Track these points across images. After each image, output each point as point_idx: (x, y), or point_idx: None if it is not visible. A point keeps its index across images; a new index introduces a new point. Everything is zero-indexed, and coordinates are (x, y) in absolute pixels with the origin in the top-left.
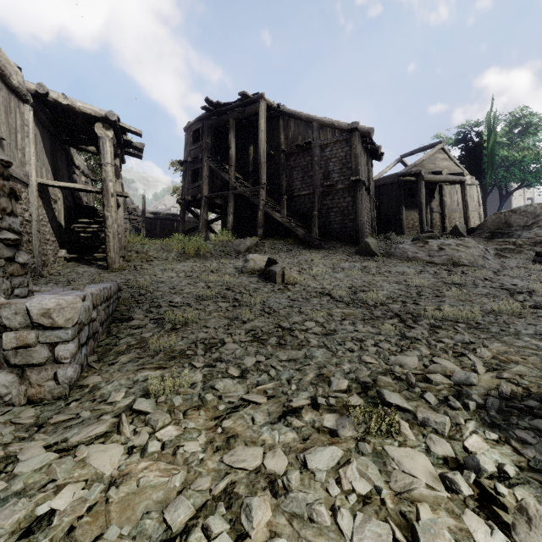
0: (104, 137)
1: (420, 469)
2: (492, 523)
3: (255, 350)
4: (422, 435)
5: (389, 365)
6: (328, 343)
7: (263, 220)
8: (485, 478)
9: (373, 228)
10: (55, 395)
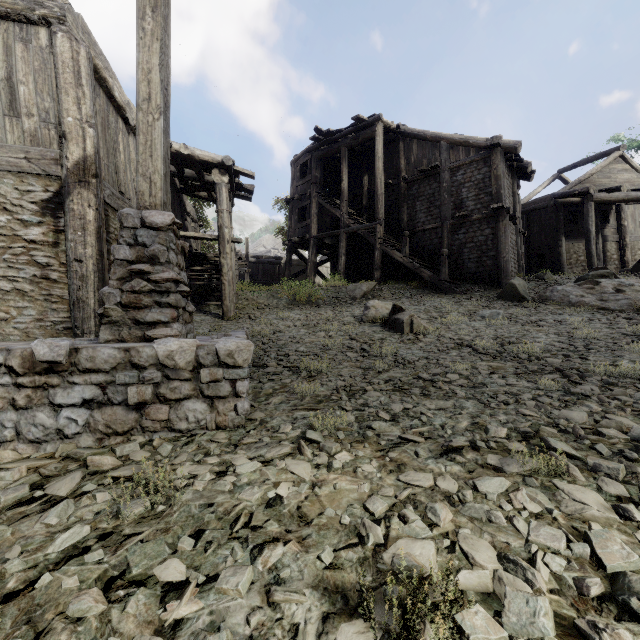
0: (220, 183)
1: (591, 500)
2: None
3: (399, 398)
4: (592, 478)
5: (552, 419)
6: (477, 395)
7: (381, 261)
8: None
9: (521, 266)
10: (235, 424)
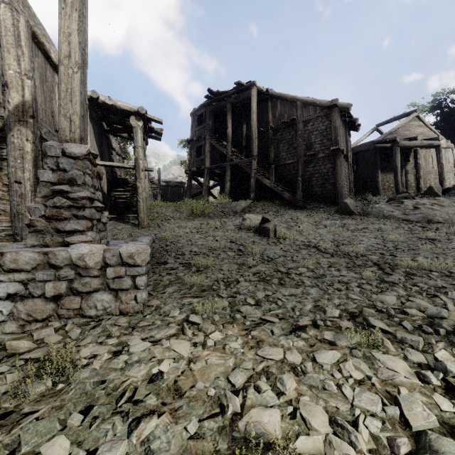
0: (136, 127)
1: (400, 368)
2: (454, 401)
3: (263, 287)
4: (400, 349)
5: (372, 301)
6: (319, 284)
7: (255, 186)
8: (451, 377)
9: (351, 190)
10: (135, 310)
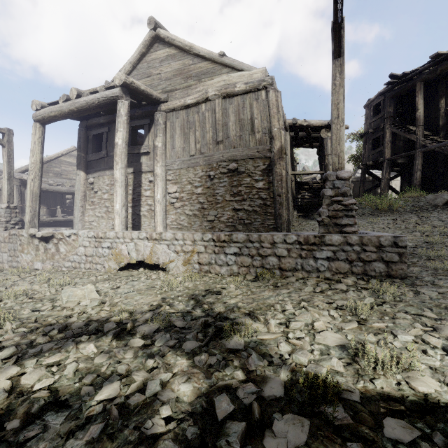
0: (326, 138)
1: None
2: None
3: None
4: None
5: None
6: None
7: None
8: None
9: None
10: (401, 276)
